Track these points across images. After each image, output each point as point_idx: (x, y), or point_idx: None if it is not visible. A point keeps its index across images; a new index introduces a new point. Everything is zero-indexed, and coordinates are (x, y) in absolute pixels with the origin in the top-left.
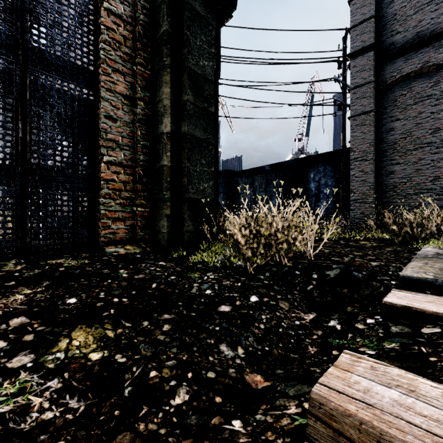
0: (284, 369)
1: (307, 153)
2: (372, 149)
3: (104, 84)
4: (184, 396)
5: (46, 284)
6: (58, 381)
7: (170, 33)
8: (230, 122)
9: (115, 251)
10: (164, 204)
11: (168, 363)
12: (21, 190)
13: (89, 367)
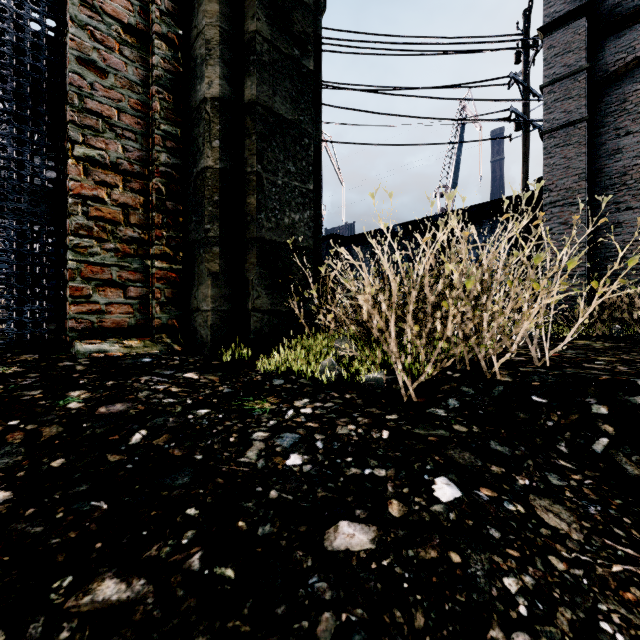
0: None
1: None
2: (584, 185)
3: None
4: None
5: None
6: None
7: None
8: (337, 170)
9: (98, 350)
10: (206, 250)
11: None
12: None
13: None
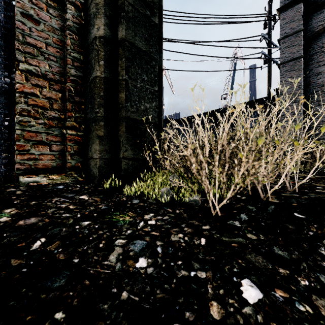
0: None
1: None
2: (301, 92)
3: None
4: None
5: None
6: None
7: None
8: (171, 85)
9: (33, 181)
10: (96, 124)
11: None
12: None
13: None
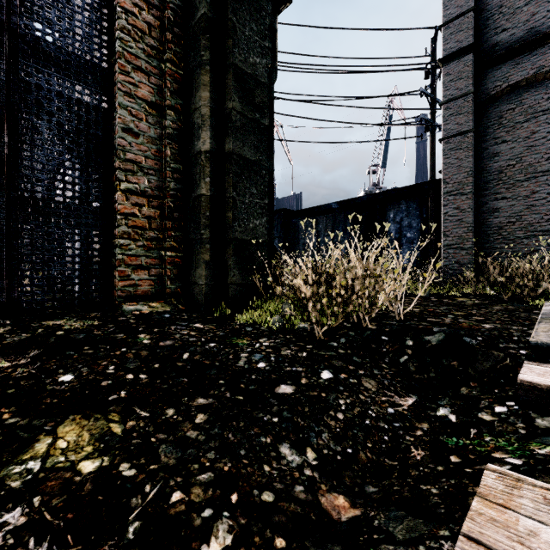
0: (379, 484)
1: (384, 189)
2: (471, 180)
3: (121, 85)
4: (225, 537)
5: (33, 353)
6: (21, 511)
7: (210, 18)
8: (287, 151)
9: (136, 309)
10: (202, 247)
11: (201, 476)
12: (8, 225)
13: (76, 485)
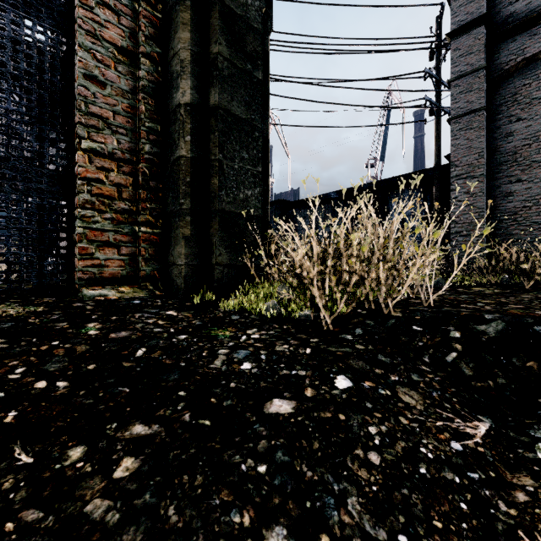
0: None
1: None
2: (483, 162)
3: (82, 22)
4: None
5: None
6: None
7: None
8: (284, 144)
9: (100, 294)
10: (181, 219)
11: None
12: None
13: None
